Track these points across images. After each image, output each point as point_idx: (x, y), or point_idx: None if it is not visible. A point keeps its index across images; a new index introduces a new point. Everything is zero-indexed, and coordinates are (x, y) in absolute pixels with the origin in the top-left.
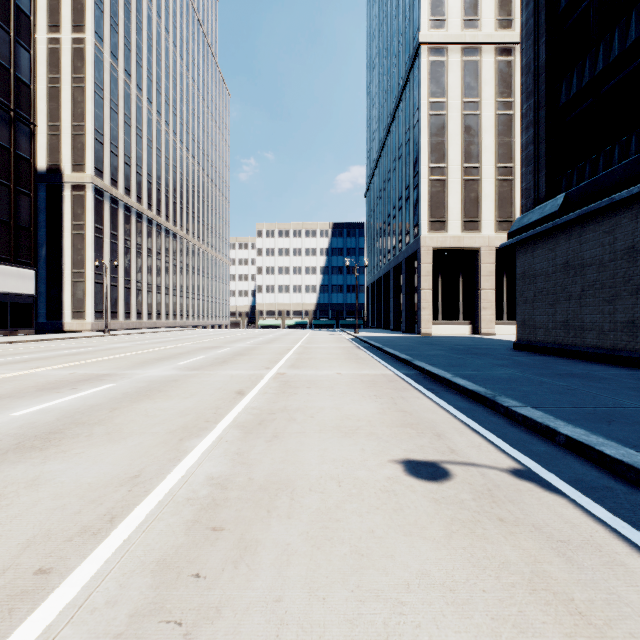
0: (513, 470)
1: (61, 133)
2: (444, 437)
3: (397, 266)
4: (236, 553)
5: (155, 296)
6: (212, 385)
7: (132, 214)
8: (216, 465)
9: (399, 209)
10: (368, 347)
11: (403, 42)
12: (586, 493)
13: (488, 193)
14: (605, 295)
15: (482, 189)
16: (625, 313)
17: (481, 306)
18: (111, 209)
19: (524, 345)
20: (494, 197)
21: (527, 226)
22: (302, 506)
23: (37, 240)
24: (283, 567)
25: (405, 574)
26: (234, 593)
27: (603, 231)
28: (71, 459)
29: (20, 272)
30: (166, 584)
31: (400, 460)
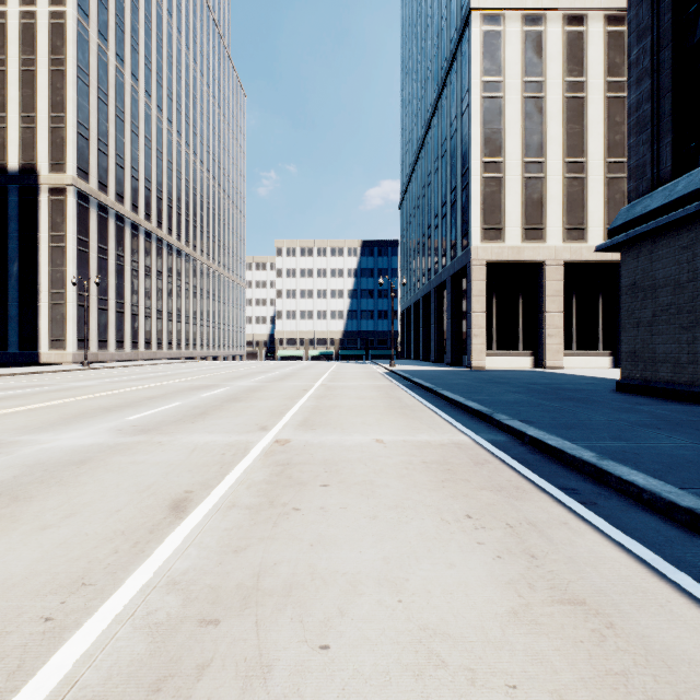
0: None
1: (36, 126)
2: None
3: (440, 286)
4: None
5: (155, 322)
6: (139, 477)
7: (126, 225)
8: None
9: (442, 217)
10: (412, 386)
11: (448, 15)
12: None
13: (554, 194)
14: None
15: (547, 189)
16: None
17: (546, 333)
18: (99, 218)
19: (636, 386)
20: (562, 199)
21: (643, 217)
22: None
23: (7, 254)
24: None
25: None
26: None
27: None
28: None
29: None
30: None
31: None
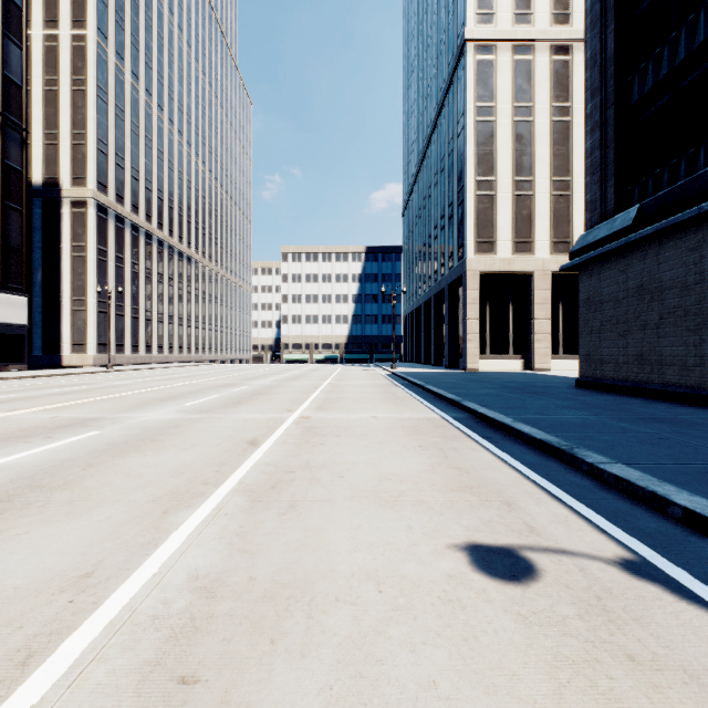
0: (623, 562)
1: (59, 142)
2: (516, 507)
3: (439, 293)
4: None
5: (167, 327)
6: (220, 432)
7: (140, 234)
8: (206, 554)
9: (441, 229)
10: (407, 385)
11: (446, 40)
12: None
13: (542, 210)
14: (689, 324)
15: (535, 205)
16: None
17: (534, 338)
18: (116, 229)
19: (589, 382)
20: (549, 215)
21: (593, 244)
22: (324, 631)
23: (32, 263)
24: None
25: None
26: None
27: (687, 248)
28: (5, 544)
29: (10, 299)
30: None
31: (462, 545)
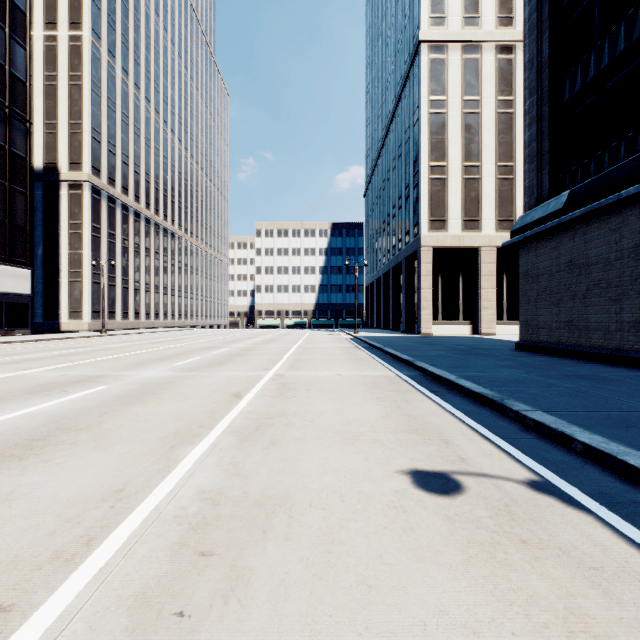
0: (530, 482)
1: (58, 131)
2: (452, 444)
3: (397, 266)
4: (226, 584)
5: (153, 296)
6: (208, 387)
7: (130, 213)
8: (208, 476)
9: (399, 208)
10: (368, 347)
11: (403, 40)
12: (613, 509)
13: (488, 192)
14: (611, 294)
15: (482, 188)
16: (632, 313)
17: (481, 306)
18: (108, 208)
19: (527, 345)
20: (494, 196)
21: (530, 224)
22: (302, 525)
23: (33, 239)
24: (280, 603)
25: (420, 611)
26: (222, 637)
27: (609, 229)
28: (52, 470)
29: (16, 271)
30: (144, 625)
31: (407, 470)
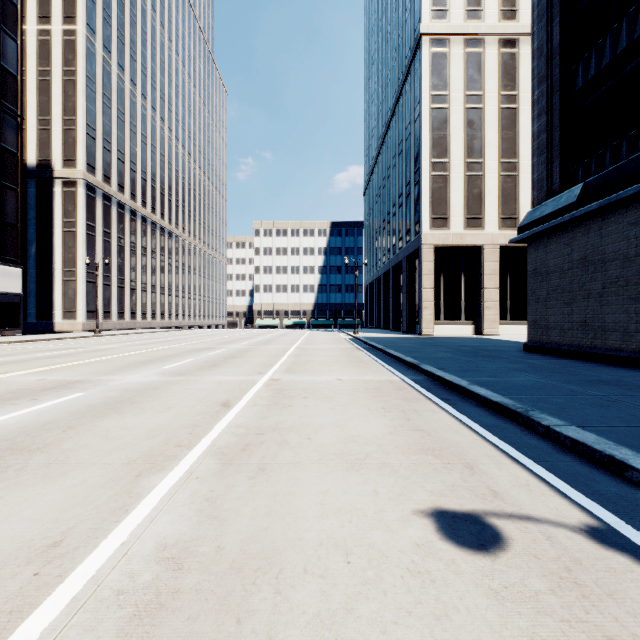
0: (588, 529)
1: (51, 127)
2: (478, 470)
3: (397, 265)
4: None
5: (150, 295)
6: (195, 394)
7: (126, 211)
8: (175, 521)
9: (399, 206)
10: (369, 348)
11: (403, 35)
12: None
13: (491, 189)
14: (630, 293)
15: (485, 185)
16: None
17: (484, 306)
18: (104, 206)
19: (536, 347)
20: (498, 193)
21: (540, 219)
22: (292, 608)
23: (27, 238)
24: None
25: None
26: None
27: (628, 223)
28: None
29: (6, 270)
30: None
31: (428, 511)
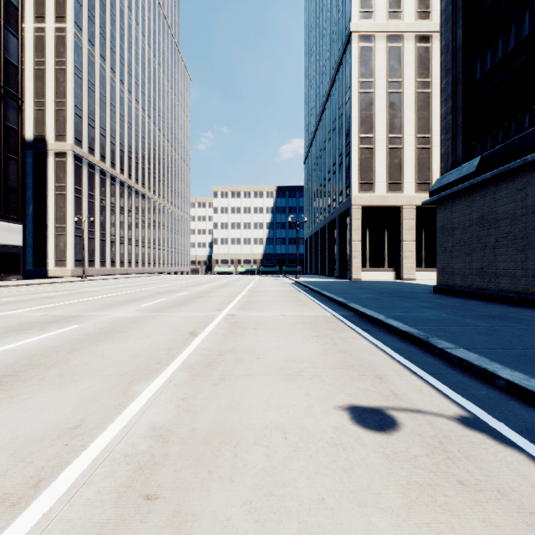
0: (460, 418)
1: (46, 108)
2: (385, 380)
3: (331, 222)
4: (168, 533)
5: (126, 247)
6: (168, 326)
7: (107, 177)
8: (160, 413)
9: (333, 173)
10: (308, 291)
11: (337, 31)
12: None
13: (409, 159)
14: (517, 245)
15: (404, 156)
16: None
17: (403, 255)
18: (89, 173)
19: (443, 289)
20: (414, 163)
21: (446, 185)
22: (246, 465)
23: (25, 199)
24: None
25: None
26: None
27: (515, 189)
28: (16, 406)
29: (9, 226)
30: None
31: (345, 406)
